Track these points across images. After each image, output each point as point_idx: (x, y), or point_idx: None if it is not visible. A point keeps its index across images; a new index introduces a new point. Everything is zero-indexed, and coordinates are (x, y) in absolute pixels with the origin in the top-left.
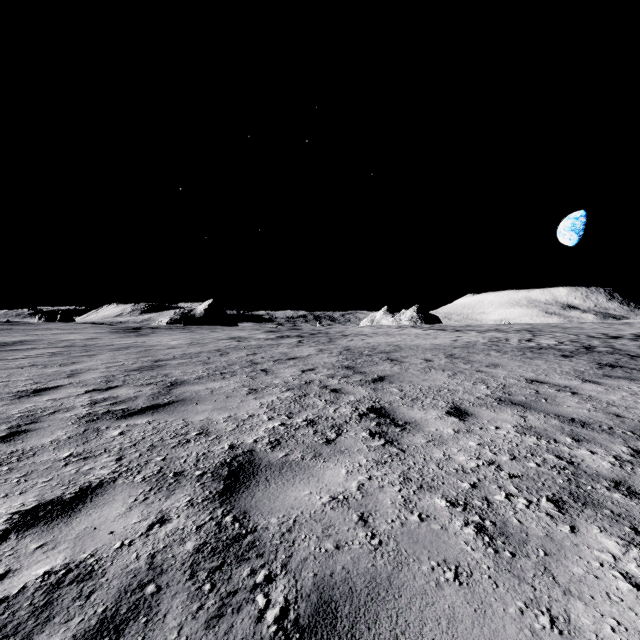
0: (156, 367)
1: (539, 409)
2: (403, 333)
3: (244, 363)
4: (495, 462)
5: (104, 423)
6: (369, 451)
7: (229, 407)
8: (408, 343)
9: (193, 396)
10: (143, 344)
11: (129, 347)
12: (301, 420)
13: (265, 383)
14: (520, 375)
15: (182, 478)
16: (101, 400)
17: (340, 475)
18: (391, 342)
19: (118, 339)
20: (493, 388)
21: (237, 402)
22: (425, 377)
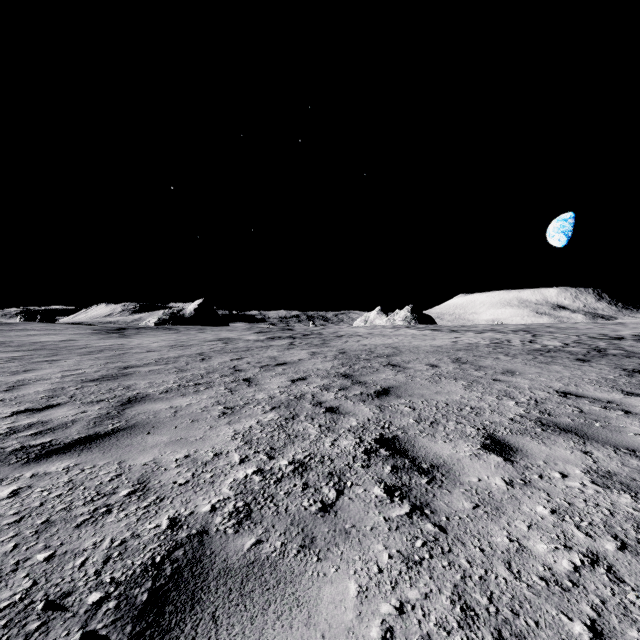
0: (121, 376)
1: (600, 439)
2: (399, 334)
3: (226, 370)
4: (599, 557)
5: (1, 471)
6: (390, 531)
7: (191, 439)
8: (407, 345)
9: (149, 420)
10: (120, 347)
11: (103, 350)
12: (286, 462)
13: (245, 398)
14: (546, 385)
15: (57, 616)
16: (23, 427)
17: (347, 600)
18: (388, 344)
19: (96, 341)
20: (524, 405)
21: (203, 430)
22: (437, 389)
